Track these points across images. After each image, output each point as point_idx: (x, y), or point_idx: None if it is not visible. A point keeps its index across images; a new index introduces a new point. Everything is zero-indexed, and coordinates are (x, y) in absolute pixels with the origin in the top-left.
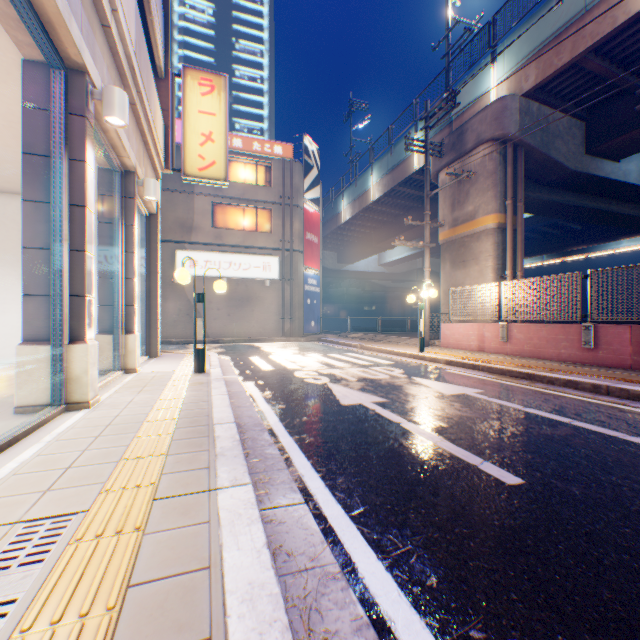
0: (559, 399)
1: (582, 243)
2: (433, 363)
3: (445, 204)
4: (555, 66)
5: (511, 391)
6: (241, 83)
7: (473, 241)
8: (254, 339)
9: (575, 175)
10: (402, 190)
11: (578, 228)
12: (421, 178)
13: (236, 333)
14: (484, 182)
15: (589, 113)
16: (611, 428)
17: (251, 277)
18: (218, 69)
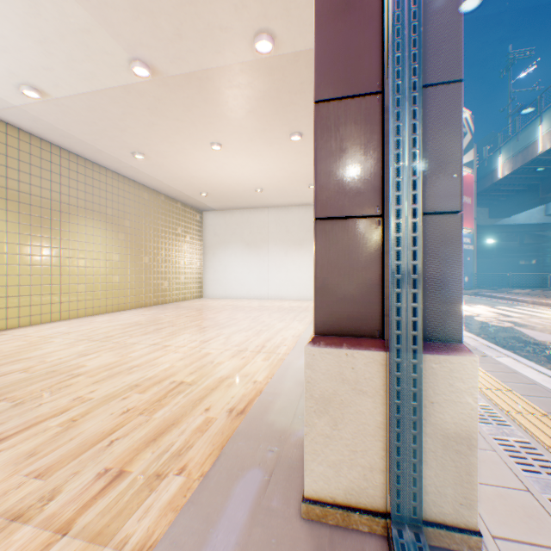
0: None
1: None
2: None
3: None
4: None
5: None
6: None
7: None
8: None
9: None
10: None
11: None
12: None
13: None
14: None
15: None
16: None
17: None
18: None
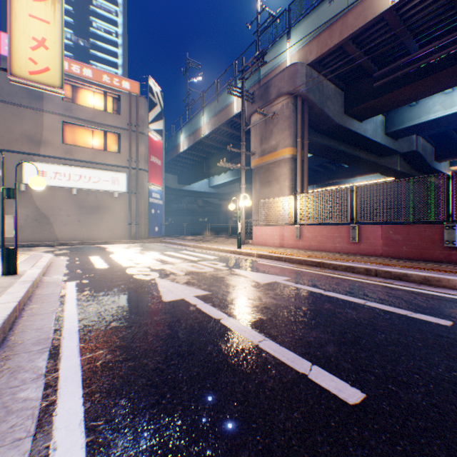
0: (346, 282)
1: (336, 178)
2: (249, 257)
3: (256, 139)
4: (329, 46)
5: (310, 277)
6: (98, 33)
7: (275, 167)
8: (103, 242)
9: (338, 127)
10: (226, 129)
11: (334, 168)
12: (239, 121)
13: (86, 237)
14: (283, 124)
15: (346, 86)
16: (397, 306)
17: (101, 189)
18: (76, 17)
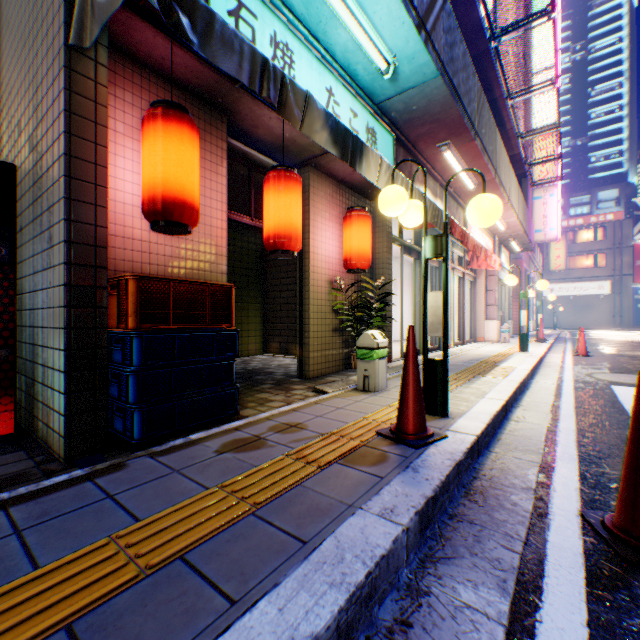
0: None
1: None
2: None
3: None
4: None
5: None
6: (595, 122)
7: None
8: (588, 328)
9: None
10: None
11: None
12: None
13: (577, 325)
14: None
15: None
16: None
17: (587, 294)
18: (572, 122)
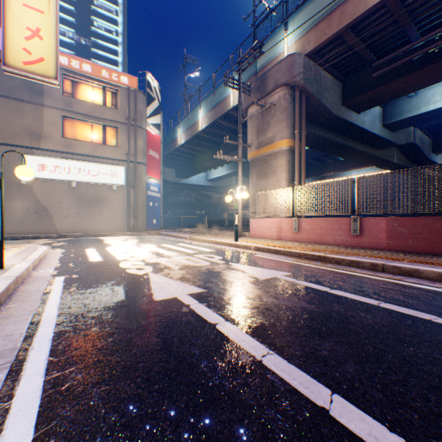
0: (352, 278)
1: (332, 171)
2: (246, 250)
3: (253, 131)
4: (327, 35)
5: (312, 272)
6: (99, 32)
7: (272, 159)
8: (102, 234)
9: (336, 119)
10: (222, 123)
11: (330, 161)
12: (236, 114)
13: (86, 229)
14: (280, 115)
15: (344, 78)
16: (417, 309)
17: (100, 182)
18: (78, 17)
